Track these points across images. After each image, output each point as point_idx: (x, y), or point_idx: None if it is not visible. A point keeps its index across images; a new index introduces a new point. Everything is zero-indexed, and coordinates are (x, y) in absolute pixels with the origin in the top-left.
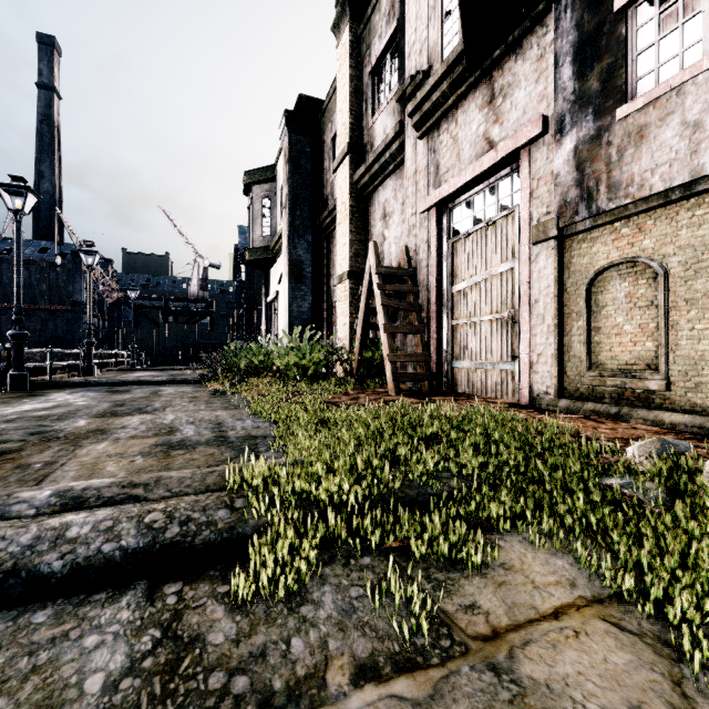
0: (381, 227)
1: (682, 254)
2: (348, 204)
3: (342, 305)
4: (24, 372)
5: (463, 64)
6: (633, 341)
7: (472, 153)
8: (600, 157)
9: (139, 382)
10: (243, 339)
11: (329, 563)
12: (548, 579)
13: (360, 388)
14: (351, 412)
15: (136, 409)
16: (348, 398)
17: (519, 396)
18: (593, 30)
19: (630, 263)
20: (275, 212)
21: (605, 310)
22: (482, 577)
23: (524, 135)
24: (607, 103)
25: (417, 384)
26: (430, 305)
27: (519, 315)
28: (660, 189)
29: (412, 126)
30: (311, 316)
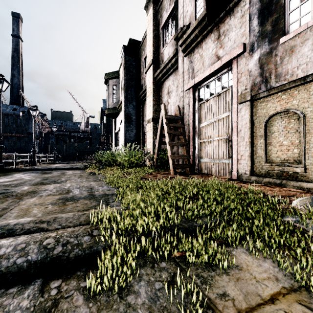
0: (167, 98)
1: (312, 107)
2: (152, 87)
3: (149, 133)
4: (2, 164)
5: (205, 21)
6: (287, 149)
7: (209, 62)
8: (272, 62)
9: (56, 169)
10: (104, 149)
11: (143, 266)
12: (263, 276)
13: (157, 171)
14: (154, 183)
15: (53, 181)
16: (152, 176)
17: (231, 175)
18: (268, 2)
19: (286, 112)
20: (118, 92)
21: (273, 134)
22: (227, 275)
23: (234, 53)
24: (275, 36)
25: (183, 169)
26: (189, 133)
27: (231, 137)
28: (302, 76)
29: (181, 51)
30: (135, 138)
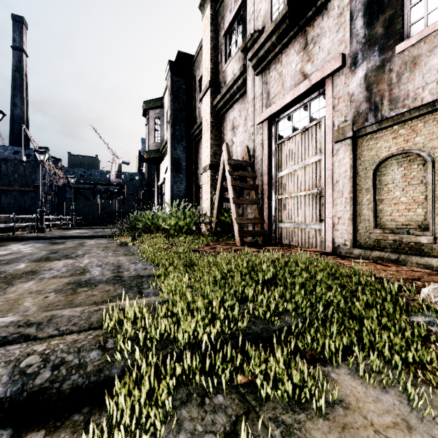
0: (231, 135)
1: None
2: (209, 120)
3: (206, 186)
4: None
5: (286, 23)
6: (407, 208)
7: (292, 83)
8: (384, 80)
9: (72, 237)
10: (143, 209)
11: (186, 403)
12: (385, 421)
13: (217, 240)
14: (210, 258)
15: (64, 255)
16: (209, 247)
17: (324, 246)
18: None
19: (405, 154)
20: (163, 127)
21: (386, 187)
22: (325, 419)
23: (329, 68)
24: (389, 42)
25: (254, 238)
26: (263, 185)
27: (324, 191)
28: (429, 100)
29: (251, 67)
30: (186, 194)
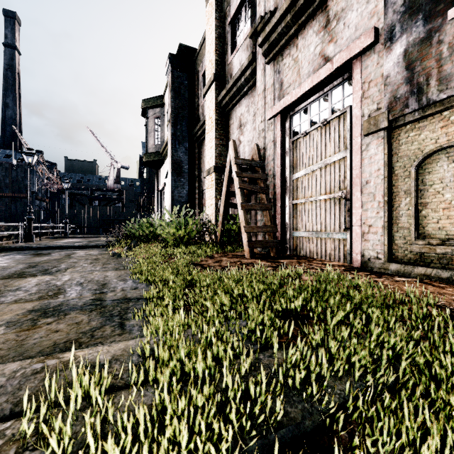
0: (238, 134)
1: None
2: (214, 118)
3: (210, 191)
4: None
5: None
6: None
7: (310, 69)
8: (431, 55)
9: (60, 247)
10: (143, 216)
11: None
12: None
13: (222, 252)
14: (215, 276)
15: (43, 270)
16: (213, 260)
17: (350, 259)
18: None
19: None
20: (163, 128)
21: (432, 188)
22: None
23: (357, 46)
24: (438, 7)
25: (265, 249)
26: (275, 189)
27: (350, 194)
28: None
29: (262, 54)
30: (188, 199)
